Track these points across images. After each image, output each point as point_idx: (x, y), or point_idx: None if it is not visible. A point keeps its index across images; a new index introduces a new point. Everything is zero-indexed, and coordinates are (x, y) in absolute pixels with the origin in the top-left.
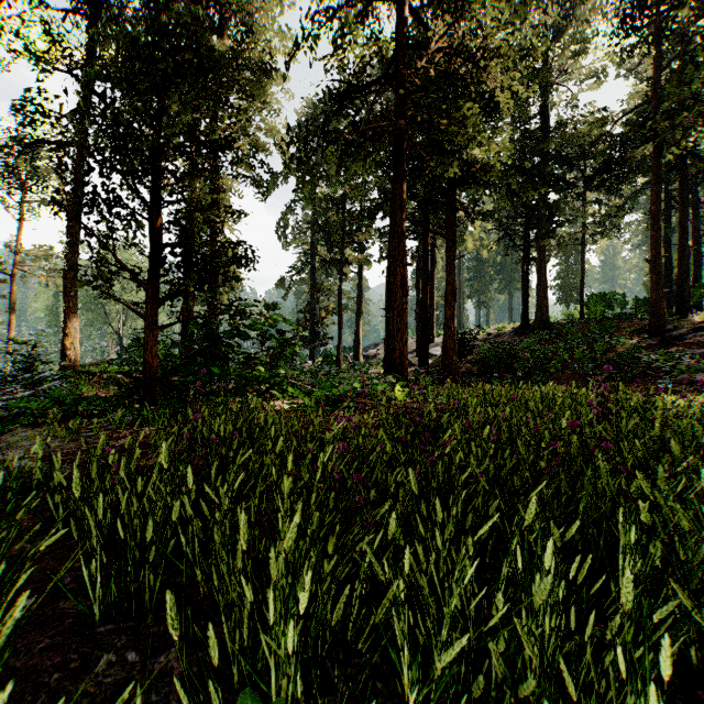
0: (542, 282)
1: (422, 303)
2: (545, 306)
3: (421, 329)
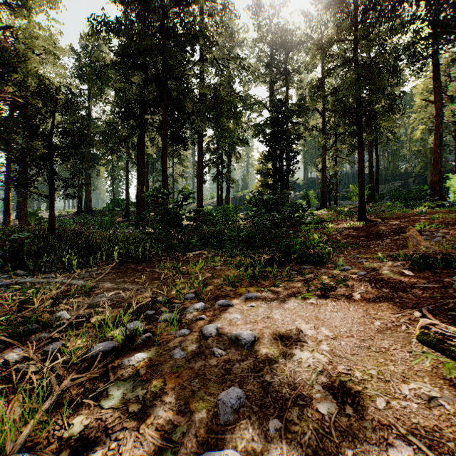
0: (87, 190)
1: (7, 195)
2: (88, 202)
3: (6, 209)
